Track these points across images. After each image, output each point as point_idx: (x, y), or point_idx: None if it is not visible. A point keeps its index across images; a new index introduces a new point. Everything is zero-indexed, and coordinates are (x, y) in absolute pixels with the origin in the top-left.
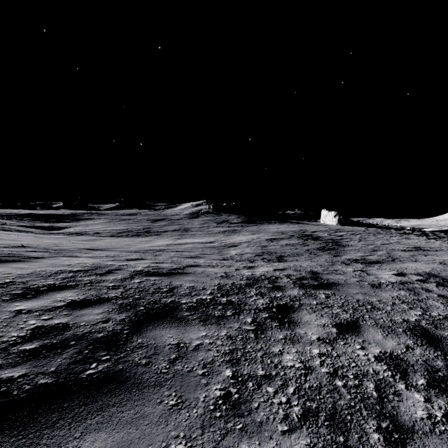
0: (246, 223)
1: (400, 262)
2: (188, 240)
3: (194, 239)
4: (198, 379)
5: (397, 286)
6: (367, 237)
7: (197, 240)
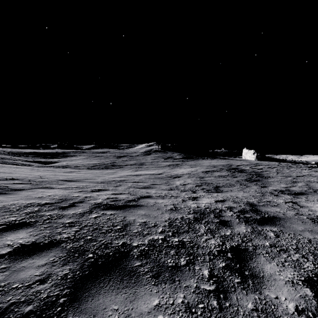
0: (185, 159)
1: None
2: (143, 172)
3: (147, 171)
4: None
5: None
6: (282, 170)
7: (149, 172)
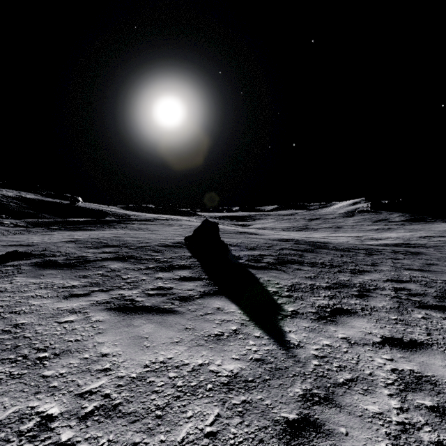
0: (409, 222)
1: None
2: (339, 234)
3: (344, 234)
4: (332, 254)
5: None
6: None
7: (346, 235)
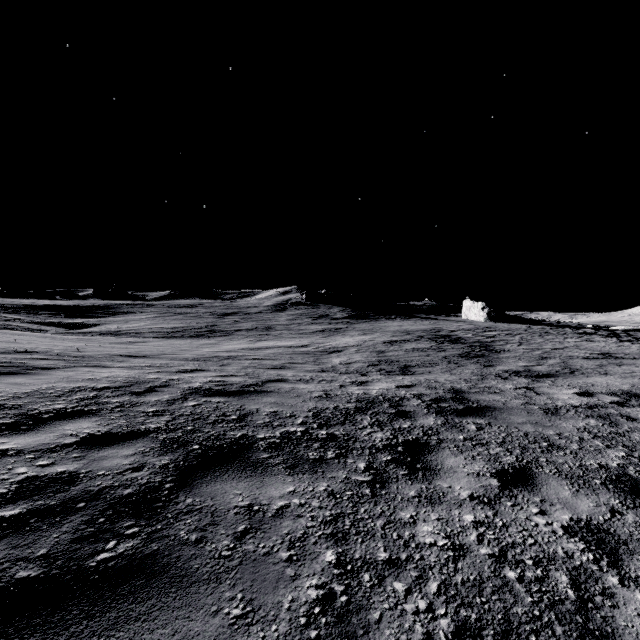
0: (354, 319)
1: (583, 375)
2: (271, 343)
3: (279, 341)
4: (281, 567)
5: (582, 412)
6: (530, 339)
7: (283, 343)
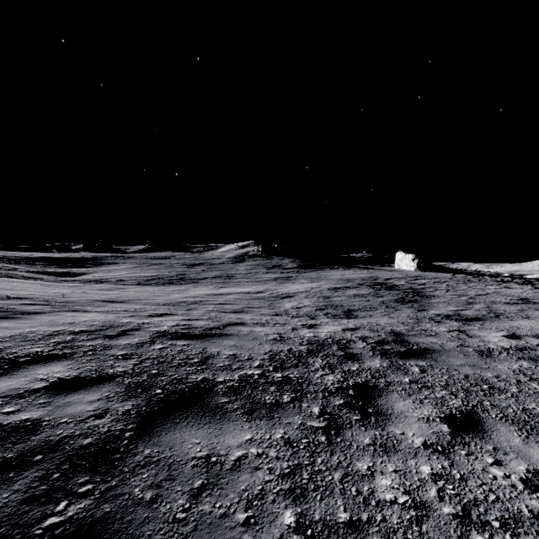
0: (302, 268)
1: (507, 318)
2: (232, 289)
3: (238, 287)
4: (237, 533)
5: (514, 354)
6: (455, 286)
7: (242, 289)
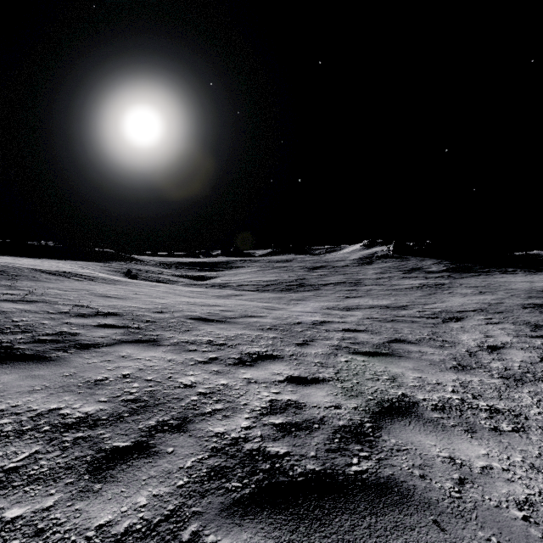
0: (455, 272)
1: None
2: (361, 301)
3: (370, 298)
4: None
5: None
6: None
7: (376, 301)
